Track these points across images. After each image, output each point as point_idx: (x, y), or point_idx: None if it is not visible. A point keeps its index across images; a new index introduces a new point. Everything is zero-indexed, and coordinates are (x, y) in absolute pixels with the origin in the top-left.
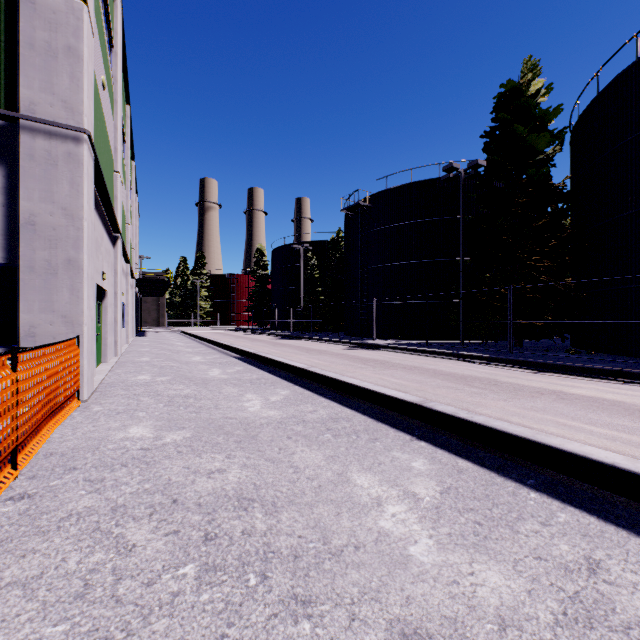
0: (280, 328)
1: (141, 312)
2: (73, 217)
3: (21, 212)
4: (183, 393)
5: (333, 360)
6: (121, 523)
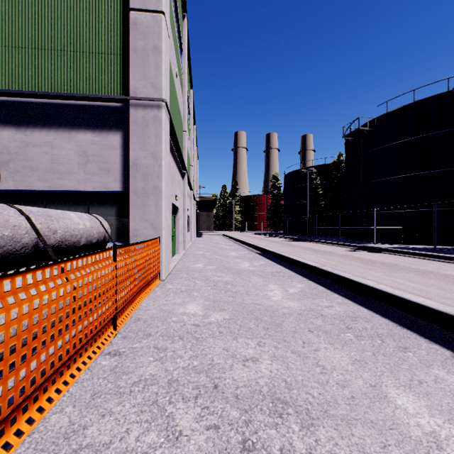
0: (290, 233)
1: (199, 222)
2: (157, 158)
3: (130, 158)
4: (223, 280)
5: (339, 260)
6: (173, 401)
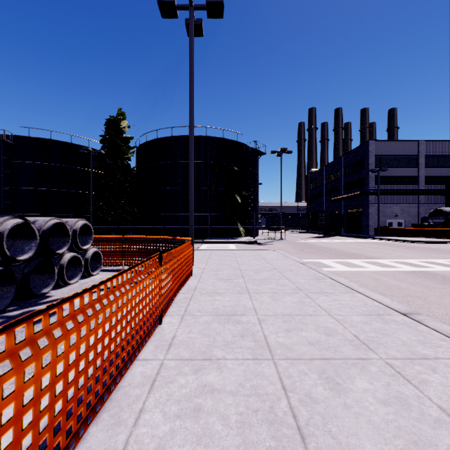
0: None
1: None
2: None
3: None
4: None
5: None
6: None
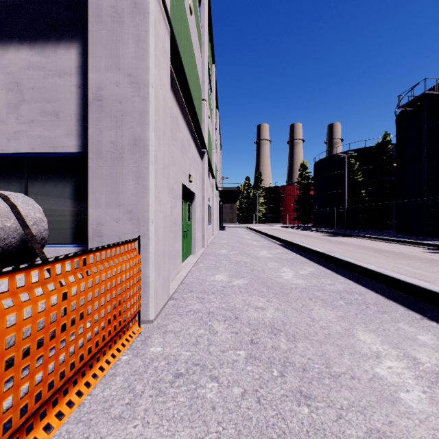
0: (322, 226)
1: (222, 214)
2: (138, 84)
3: (89, 87)
4: (266, 318)
5: (438, 270)
6: None
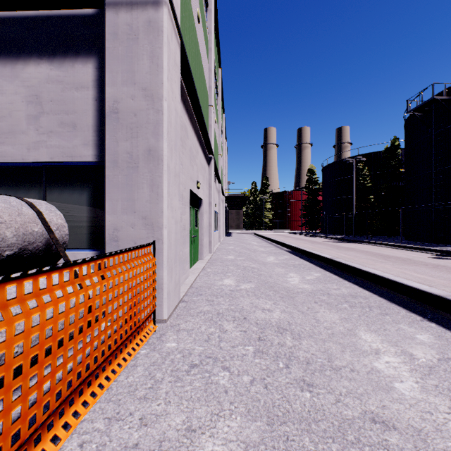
0: (330, 232)
1: (228, 220)
2: (152, 98)
3: (106, 100)
4: (273, 319)
5: (443, 275)
6: None
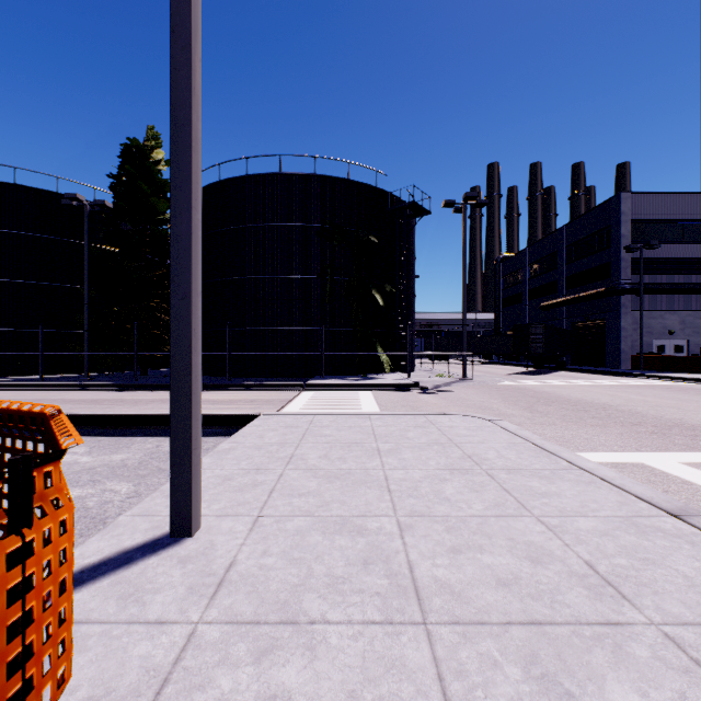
0: None
1: None
2: None
3: None
4: None
5: None
6: None
